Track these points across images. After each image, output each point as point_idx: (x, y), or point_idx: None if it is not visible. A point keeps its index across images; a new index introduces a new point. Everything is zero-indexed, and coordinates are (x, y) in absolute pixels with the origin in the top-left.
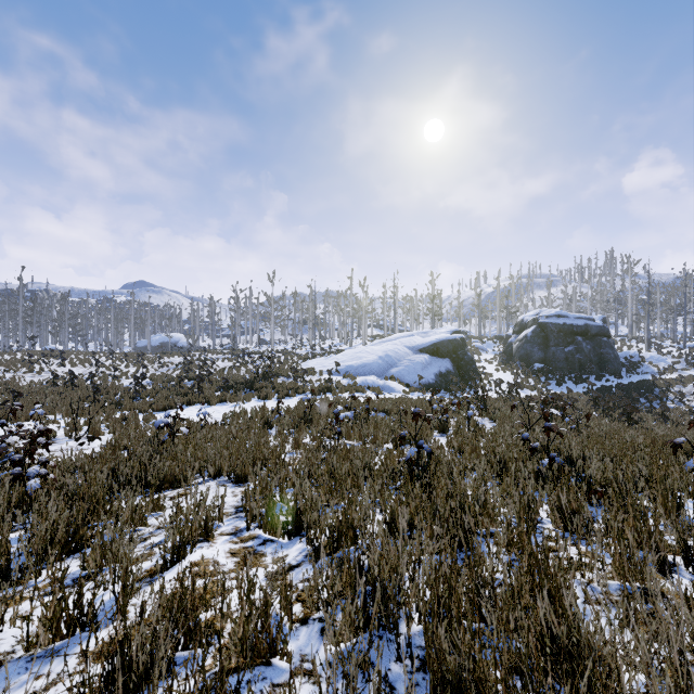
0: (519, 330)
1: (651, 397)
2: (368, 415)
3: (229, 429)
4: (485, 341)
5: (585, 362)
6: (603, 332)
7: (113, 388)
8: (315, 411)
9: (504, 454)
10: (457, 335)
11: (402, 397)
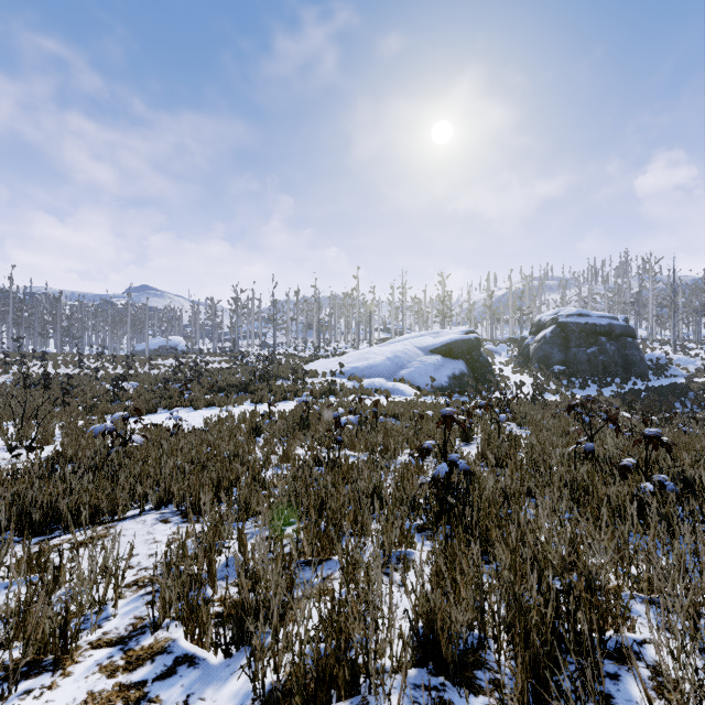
0: (537, 330)
1: (685, 401)
2: (375, 421)
3: (206, 437)
4: (498, 343)
5: (609, 364)
6: (628, 332)
7: (91, 391)
8: (313, 416)
9: (570, 474)
10: (471, 335)
11: (414, 400)
